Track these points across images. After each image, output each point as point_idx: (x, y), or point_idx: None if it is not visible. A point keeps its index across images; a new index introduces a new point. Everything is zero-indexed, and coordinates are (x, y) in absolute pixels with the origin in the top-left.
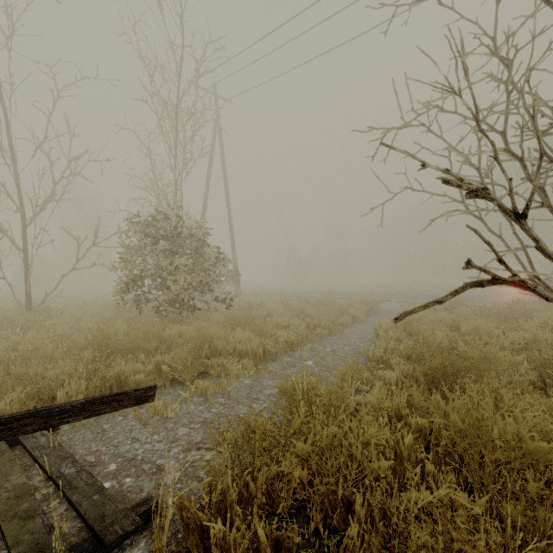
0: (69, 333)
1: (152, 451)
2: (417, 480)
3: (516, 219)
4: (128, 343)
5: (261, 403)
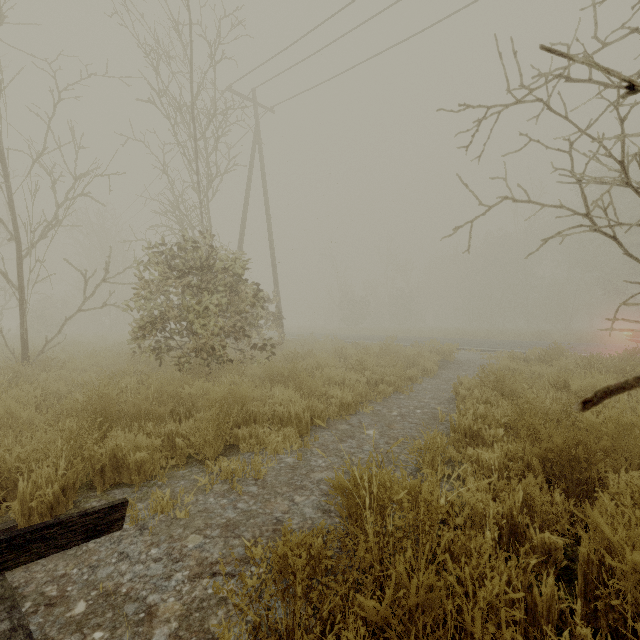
0: (65, 390)
1: (144, 578)
2: None
3: None
4: (132, 407)
5: (307, 494)
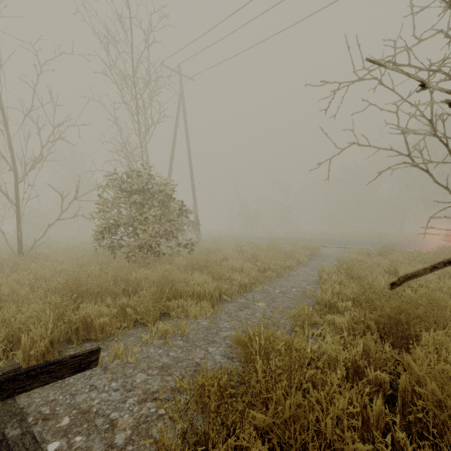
0: (49, 275)
1: (108, 402)
2: None
3: None
4: (97, 286)
5: (217, 346)
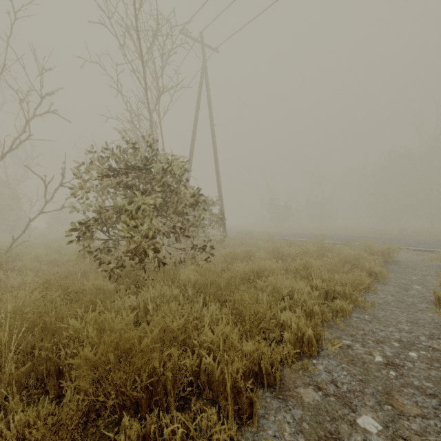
0: None
1: None
2: None
3: None
4: None
5: None
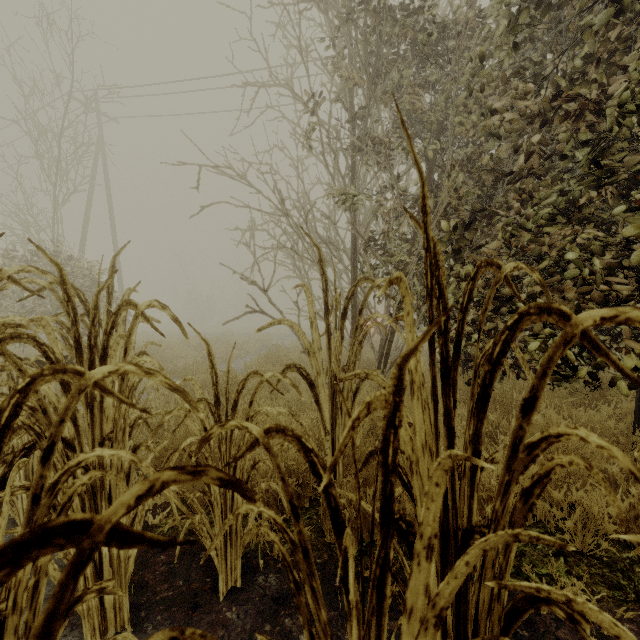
0: None
1: None
2: None
3: (264, 292)
4: None
5: None
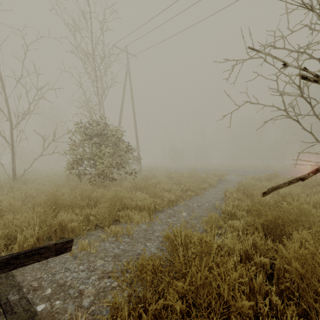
0: (35, 194)
1: (77, 278)
2: (267, 309)
3: None
4: (69, 201)
5: (152, 242)
